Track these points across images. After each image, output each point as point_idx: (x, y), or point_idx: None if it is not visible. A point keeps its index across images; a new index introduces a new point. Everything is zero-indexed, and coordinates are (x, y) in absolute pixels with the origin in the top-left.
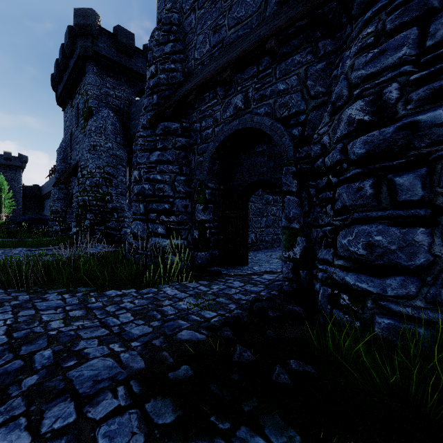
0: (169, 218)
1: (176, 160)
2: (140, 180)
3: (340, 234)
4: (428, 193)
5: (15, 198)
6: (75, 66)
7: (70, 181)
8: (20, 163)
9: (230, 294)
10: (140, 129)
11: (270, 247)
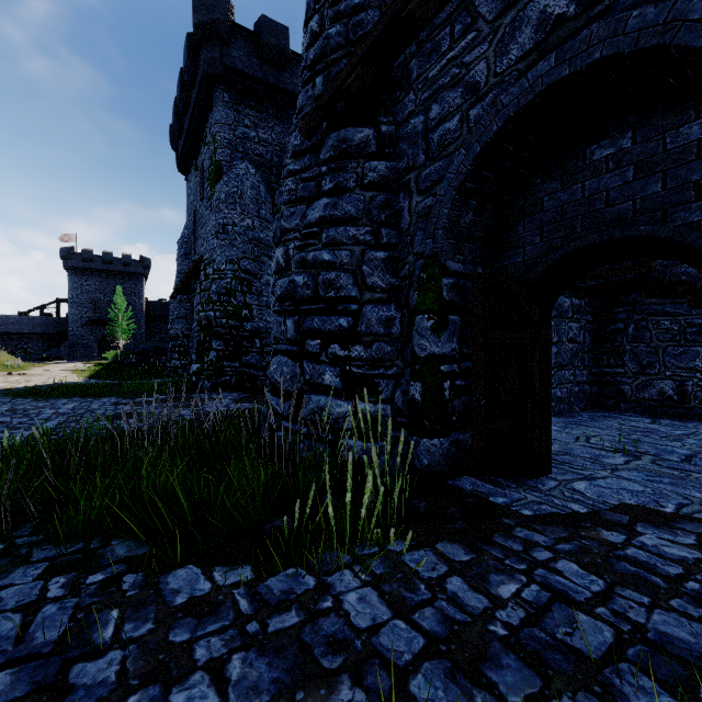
0: (349, 350)
1: (366, 215)
2: (287, 266)
3: None
4: None
5: (136, 319)
6: (198, 100)
7: (194, 289)
8: (142, 269)
9: (593, 661)
10: (289, 160)
11: (565, 412)
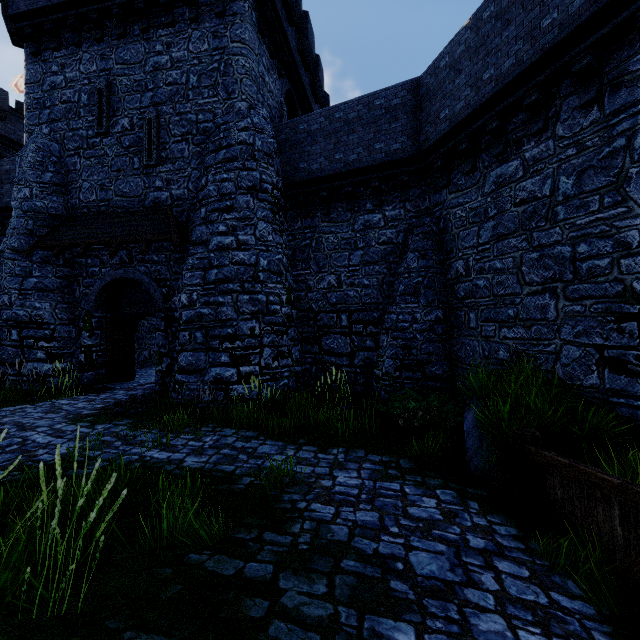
0: (50, 344)
1: (58, 289)
2: (9, 305)
3: (179, 356)
4: (205, 340)
5: None
6: None
7: None
8: None
9: (115, 397)
10: (7, 250)
11: None
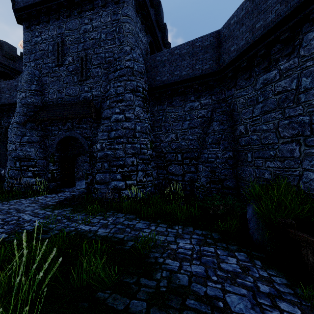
0: (34, 169)
1: (38, 142)
2: (15, 150)
3: (96, 175)
4: (109, 167)
5: None
6: None
7: None
8: None
9: (65, 196)
10: (14, 123)
11: None
